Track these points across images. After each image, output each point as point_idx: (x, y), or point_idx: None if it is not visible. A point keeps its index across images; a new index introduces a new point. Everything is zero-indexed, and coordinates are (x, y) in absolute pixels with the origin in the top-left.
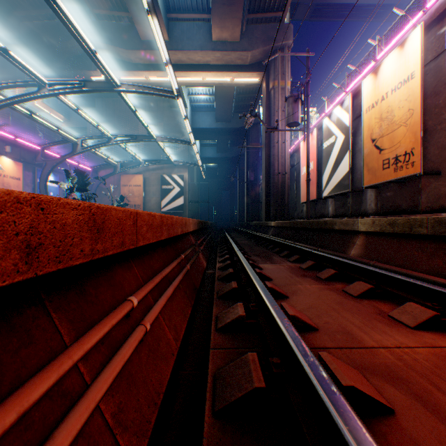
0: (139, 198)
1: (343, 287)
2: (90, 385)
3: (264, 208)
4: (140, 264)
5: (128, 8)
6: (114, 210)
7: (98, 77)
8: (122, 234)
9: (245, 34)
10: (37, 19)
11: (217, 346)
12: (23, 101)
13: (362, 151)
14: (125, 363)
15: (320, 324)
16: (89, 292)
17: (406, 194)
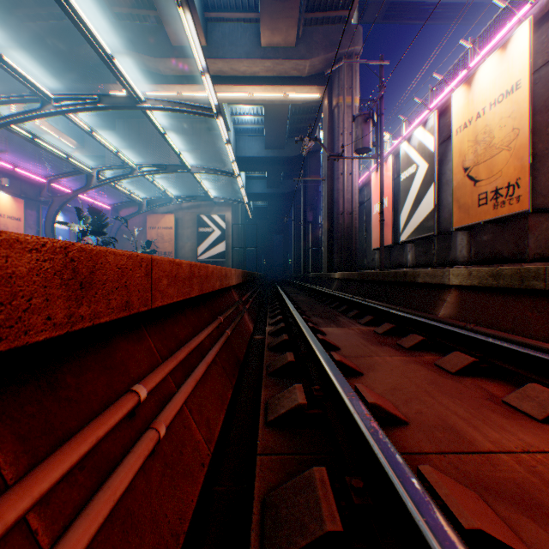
0: (169, 244)
1: (435, 359)
2: None
3: (326, 255)
4: (157, 332)
5: (155, 5)
6: (112, 254)
7: (119, 92)
8: (126, 290)
9: (302, 38)
10: (42, 19)
11: (266, 451)
12: (22, 120)
13: (451, 183)
14: (117, 502)
15: (411, 415)
16: (65, 383)
17: (508, 238)
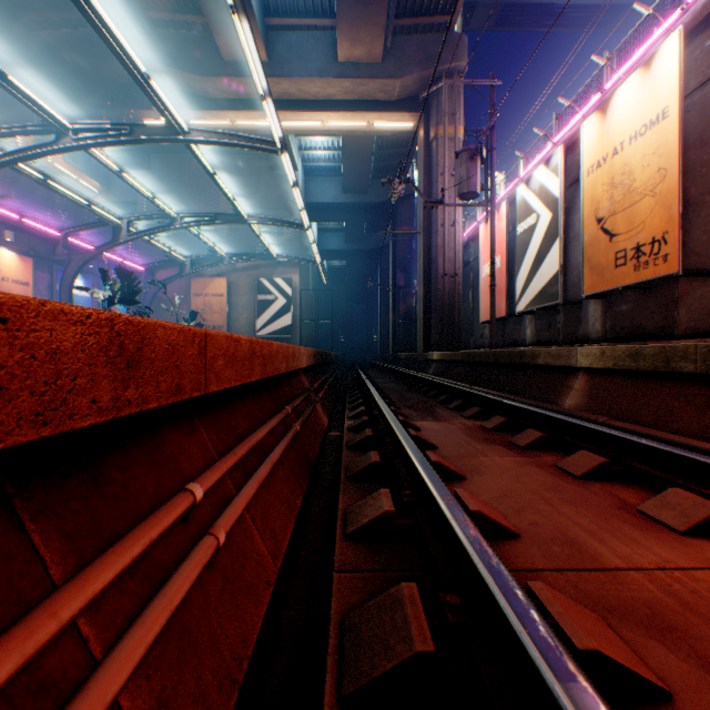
0: (220, 316)
1: (557, 460)
2: (98, 665)
3: (421, 330)
4: (212, 424)
5: (202, 9)
6: (162, 327)
7: (155, 120)
8: (177, 371)
9: (391, 51)
10: (57, 26)
11: (345, 567)
12: (32, 157)
13: (581, 238)
14: (174, 612)
15: (523, 526)
16: (110, 477)
17: (654, 308)
